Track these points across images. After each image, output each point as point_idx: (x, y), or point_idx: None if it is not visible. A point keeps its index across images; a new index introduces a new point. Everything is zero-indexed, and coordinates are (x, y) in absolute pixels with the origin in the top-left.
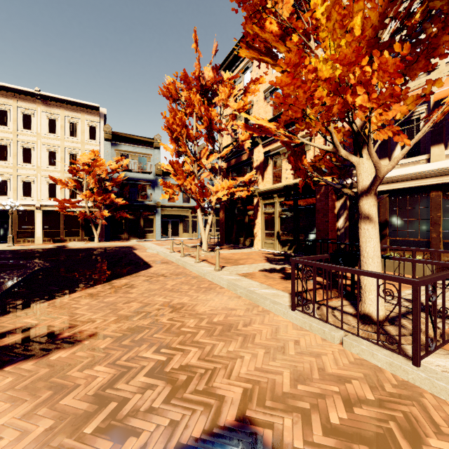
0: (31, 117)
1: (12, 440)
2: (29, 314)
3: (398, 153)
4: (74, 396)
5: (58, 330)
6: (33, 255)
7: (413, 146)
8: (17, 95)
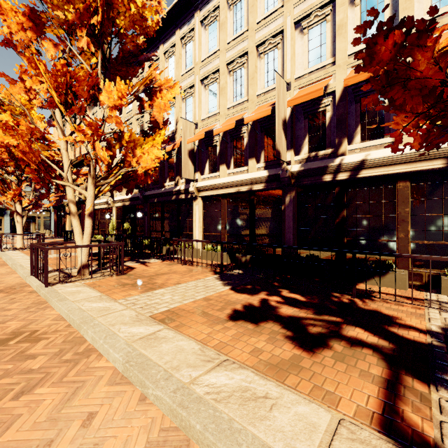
0: None
1: None
2: None
3: None
4: None
5: None
6: None
7: None
8: None
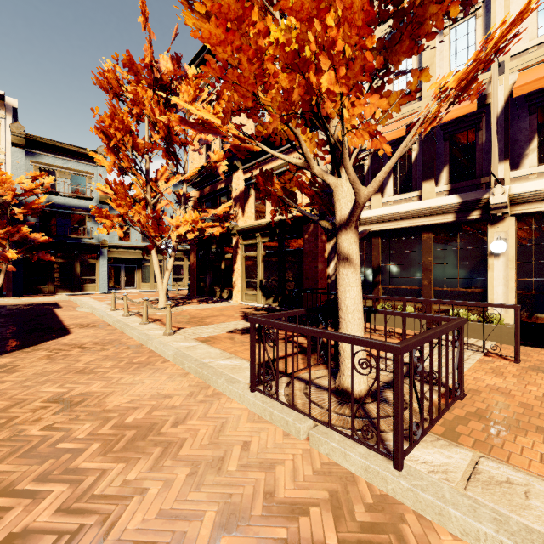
0: None
1: None
2: None
3: (391, 188)
4: None
5: None
6: None
7: (405, 181)
8: None
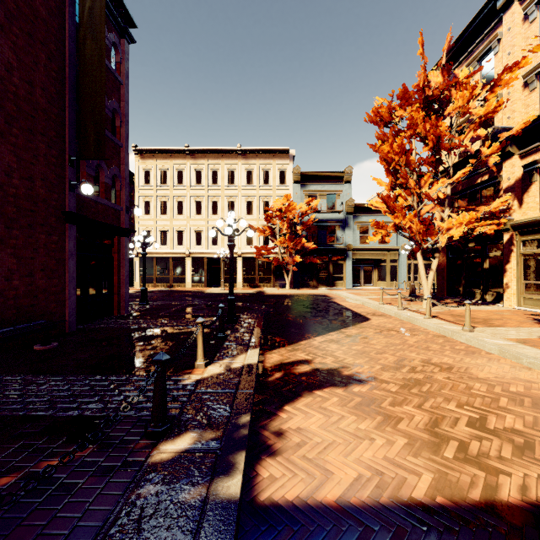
0: (234, 172)
1: (383, 442)
2: (297, 350)
3: None
4: (406, 425)
5: (336, 368)
6: (245, 298)
7: None
8: (225, 154)
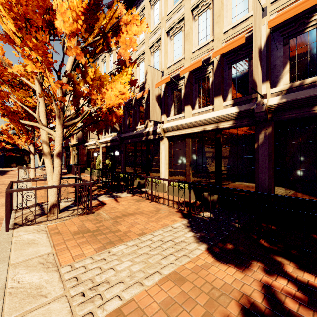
0: None
1: None
2: None
3: None
4: None
5: None
6: None
7: None
8: None
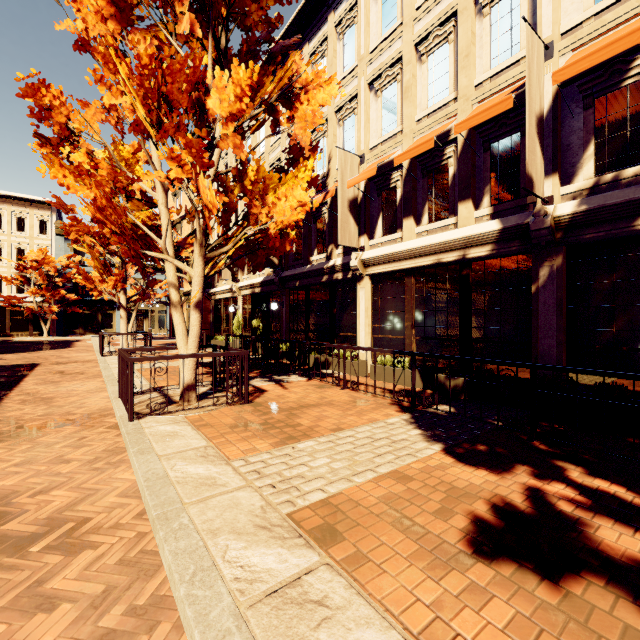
0: None
1: None
2: None
3: None
4: None
5: None
6: None
7: None
8: None
